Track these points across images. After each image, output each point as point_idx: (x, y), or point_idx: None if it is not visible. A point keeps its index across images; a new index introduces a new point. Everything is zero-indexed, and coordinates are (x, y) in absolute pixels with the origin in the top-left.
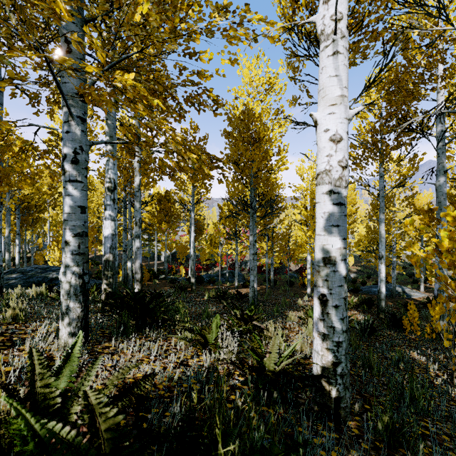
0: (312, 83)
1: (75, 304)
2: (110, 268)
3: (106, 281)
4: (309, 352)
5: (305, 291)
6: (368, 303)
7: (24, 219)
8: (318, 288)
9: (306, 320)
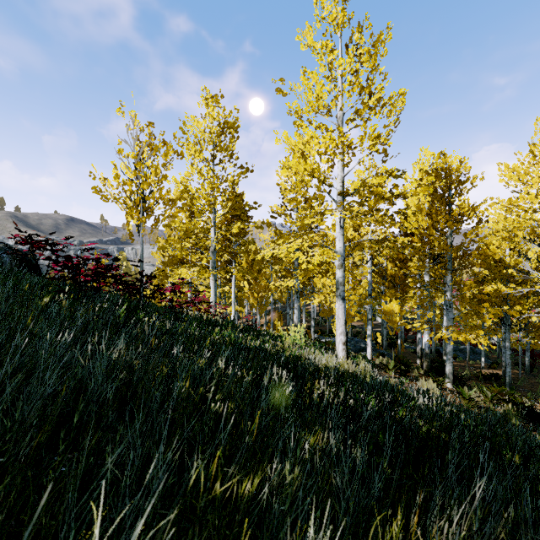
0: None
1: (452, 376)
2: (428, 356)
3: (426, 362)
4: None
5: None
6: None
7: (301, 293)
8: None
9: None
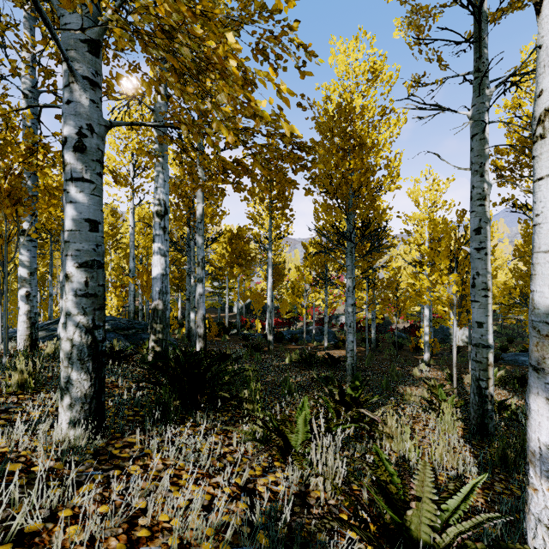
0: (450, 41)
1: (80, 375)
2: (159, 319)
3: (154, 337)
4: (461, 469)
5: (419, 356)
6: (521, 379)
7: None
8: (548, 375)
9: (437, 405)
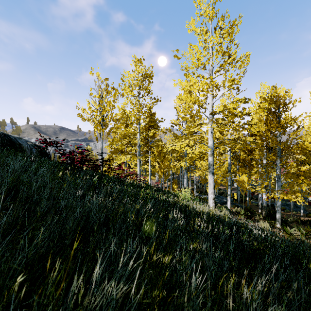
0: None
1: (280, 220)
2: (265, 208)
3: (264, 211)
4: None
5: None
6: None
7: (188, 169)
8: None
9: None
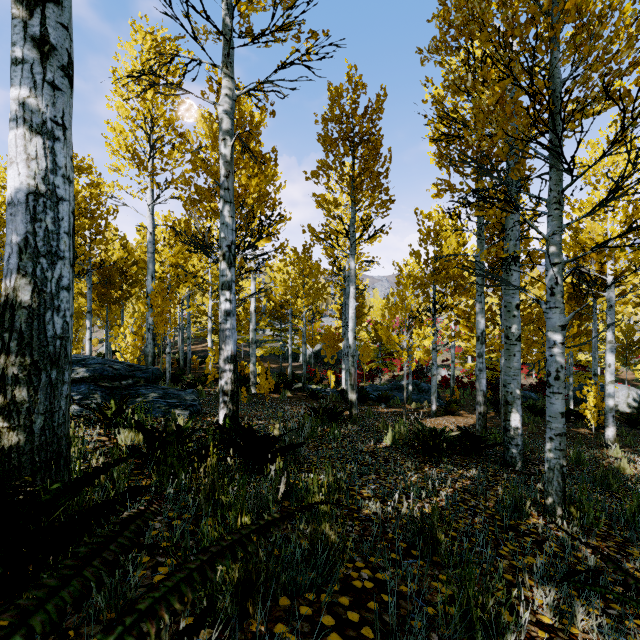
0: None
1: None
2: (15, 338)
3: None
4: None
5: (578, 429)
6: None
7: (103, 292)
8: None
9: None
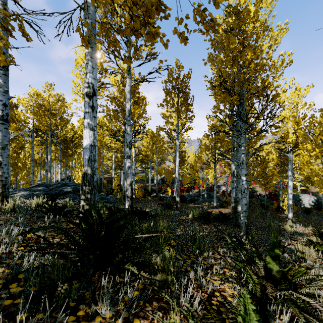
0: None
1: None
2: (87, 182)
3: (84, 197)
4: None
5: (281, 214)
6: None
7: (65, 151)
8: None
9: None
